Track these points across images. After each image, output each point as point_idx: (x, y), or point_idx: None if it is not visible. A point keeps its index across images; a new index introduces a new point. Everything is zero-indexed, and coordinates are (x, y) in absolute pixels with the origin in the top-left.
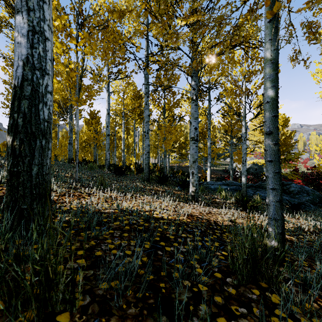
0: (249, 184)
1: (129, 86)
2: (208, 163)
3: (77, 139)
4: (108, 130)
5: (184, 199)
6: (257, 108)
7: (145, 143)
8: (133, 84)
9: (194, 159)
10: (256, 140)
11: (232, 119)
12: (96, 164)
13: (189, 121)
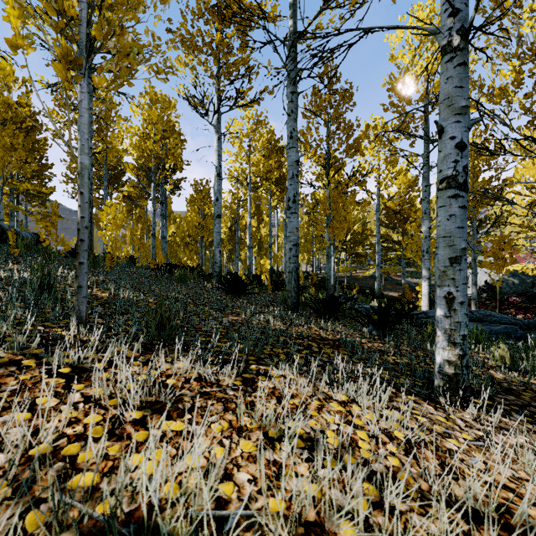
0: (535, 320)
1: (259, 127)
2: (423, 270)
3: (83, 190)
4: (219, 207)
5: (402, 374)
6: (524, 156)
7: (288, 225)
8: (266, 124)
9: (455, 252)
10: (523, 223)
11: (478, 176)
12: (199, 272)
13: (436, 125)
